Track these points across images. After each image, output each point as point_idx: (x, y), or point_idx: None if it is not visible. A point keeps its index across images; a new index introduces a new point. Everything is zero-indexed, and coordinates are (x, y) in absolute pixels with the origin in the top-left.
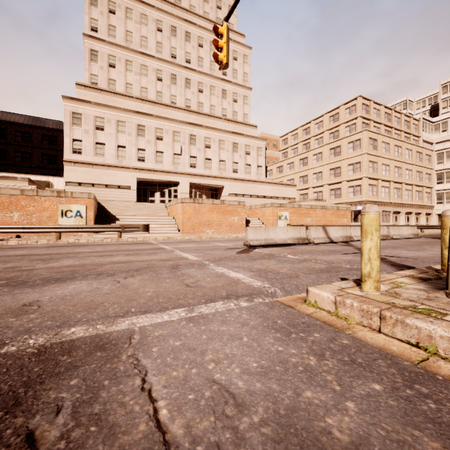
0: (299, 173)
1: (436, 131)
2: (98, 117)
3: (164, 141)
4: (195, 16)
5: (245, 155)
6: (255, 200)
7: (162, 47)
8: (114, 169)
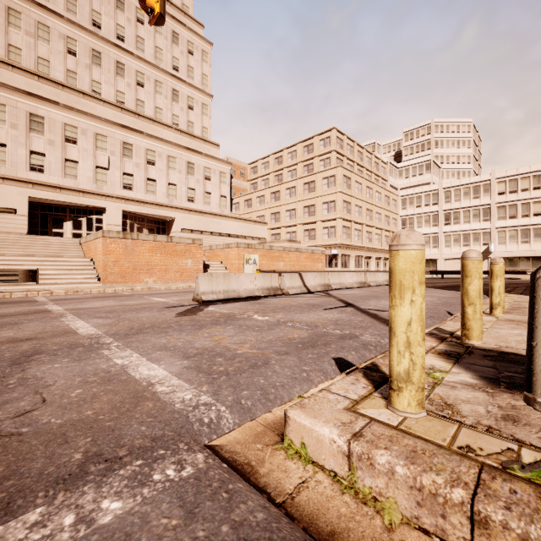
0: (271, 209)
1: (401, 177)
2: None
3: (80, 146)
4: None
5: (203, 180)
6: (217, 239)
7: (77, 6)
8: None
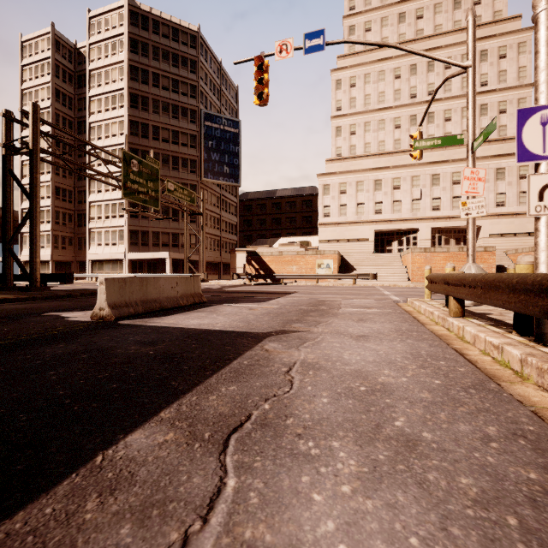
0: None
1: None
2: (341, 183)
3: (402, 189)
4: (440, 37)
5: (517, 181)
6: None
7: (400, 93)
8: (354, 225)
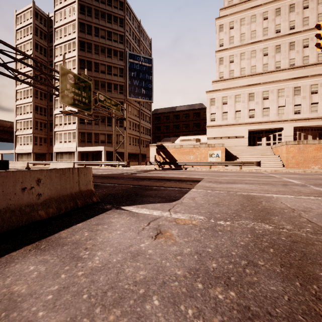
0: None
1: None
2: (223, 97)
3: (270, 99)
4: None
5: None
6: None
7: (268, 30)
8: (233, 126)
